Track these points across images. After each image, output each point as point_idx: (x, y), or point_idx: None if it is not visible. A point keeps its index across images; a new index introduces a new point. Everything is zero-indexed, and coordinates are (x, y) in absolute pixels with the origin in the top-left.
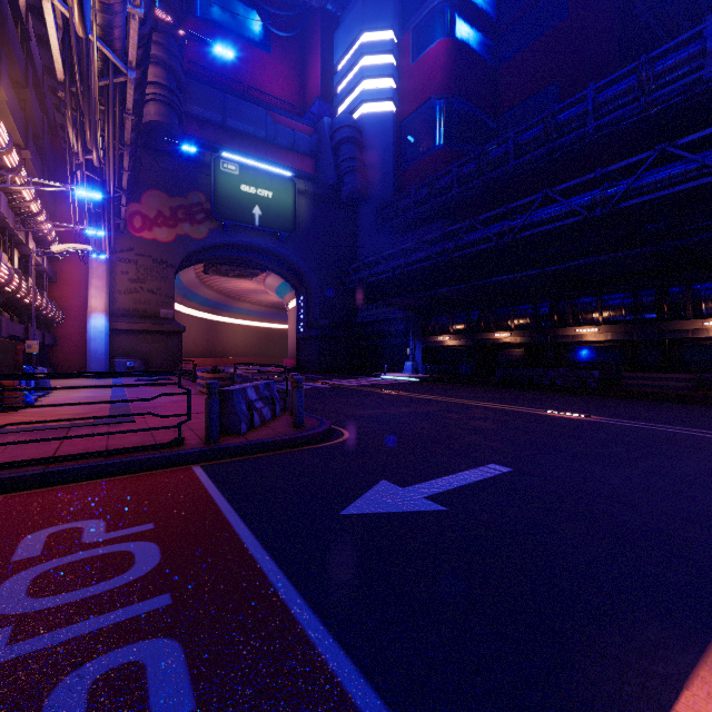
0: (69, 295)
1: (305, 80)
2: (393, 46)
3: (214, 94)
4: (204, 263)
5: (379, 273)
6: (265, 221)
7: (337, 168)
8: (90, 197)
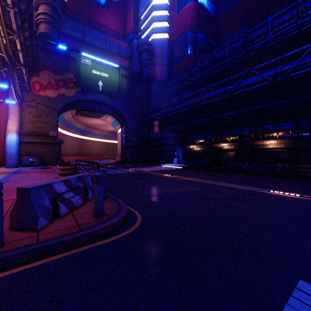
0: (0, 123)
1: (125, 24)
2: (167, 6)
3: (78, 24)
4: (75, 110)
5: (161, 114)
6: (104, 89)
7: (140, 64)
8: (1, 67)
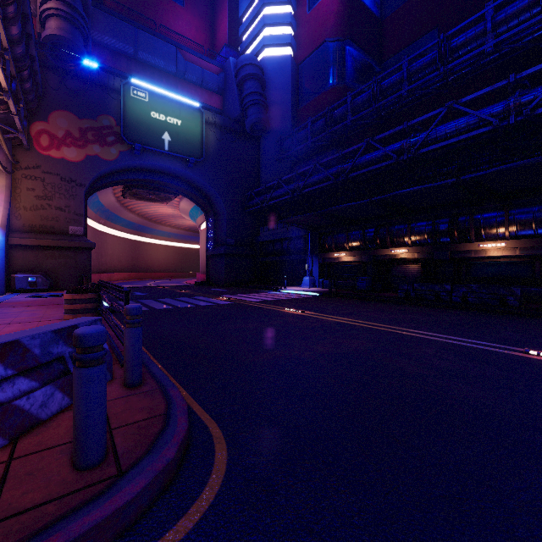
0: None
1: (214, 32)
2: None
3: (125, 26)
4: (121, 187)
5: (280, 195)
6: (174, 147)
7: (241, 102)
8: None
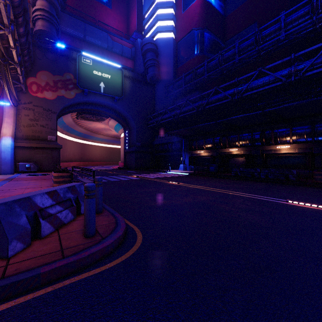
0: None
1: (129, 23)
2: (173, 4)
3: (79, 22)
4: (76, 113)
5: (166, 118)
6: (106, 90)
7: (144, 64)
8: None
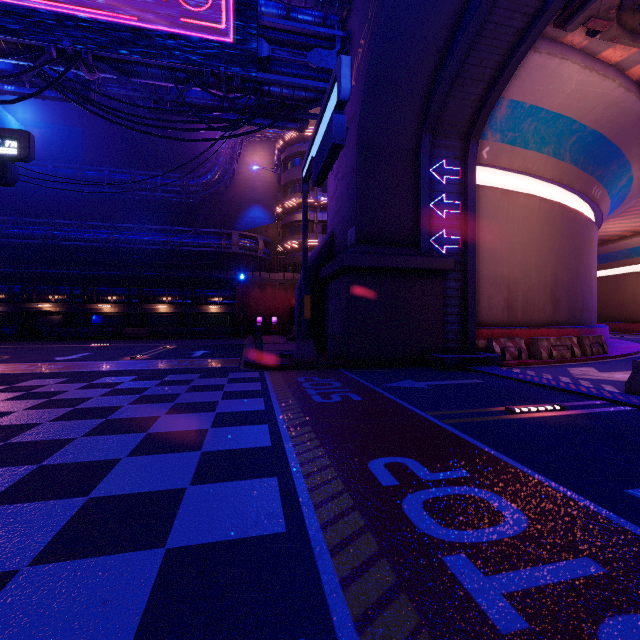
0: None
1: None
2: None
3: None
4: None
5: None
6: None
7: None
8: None
